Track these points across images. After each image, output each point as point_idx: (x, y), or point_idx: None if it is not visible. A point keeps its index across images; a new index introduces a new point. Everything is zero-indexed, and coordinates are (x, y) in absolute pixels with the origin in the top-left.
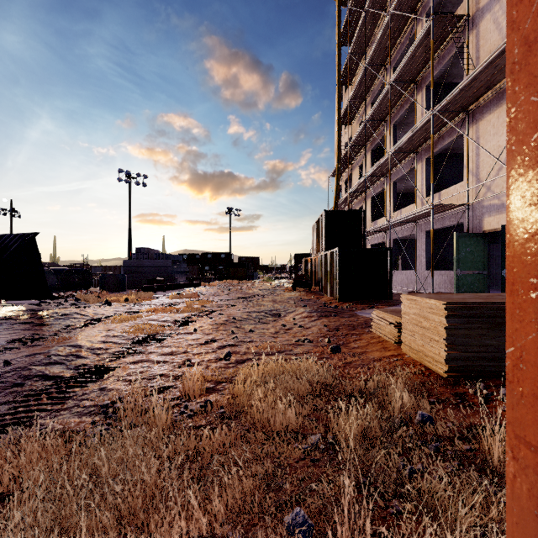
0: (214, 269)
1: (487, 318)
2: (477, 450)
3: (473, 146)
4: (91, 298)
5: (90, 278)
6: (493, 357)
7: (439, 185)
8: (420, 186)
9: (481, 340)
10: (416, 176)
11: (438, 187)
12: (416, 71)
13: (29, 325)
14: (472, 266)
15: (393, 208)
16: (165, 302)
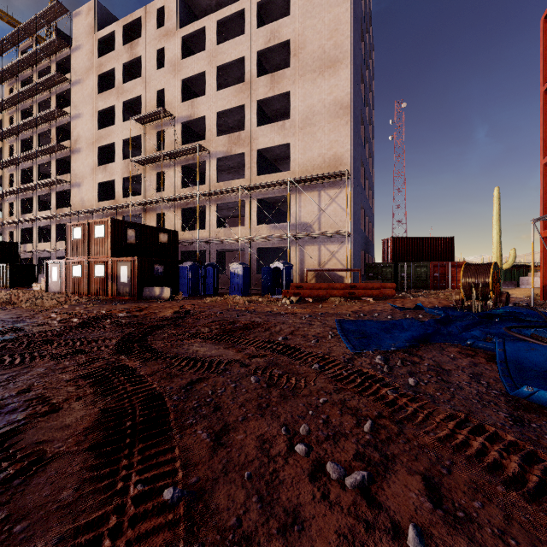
0: None
1: None
2: None
3: None
4: None
5: None
6: None
7: (63, 236)
8: (53, 235)
9: None
10: (51, 231)
11: (62, 237)
12: (51, 185)
13: None
14: None
15: (38, 240)
16: None
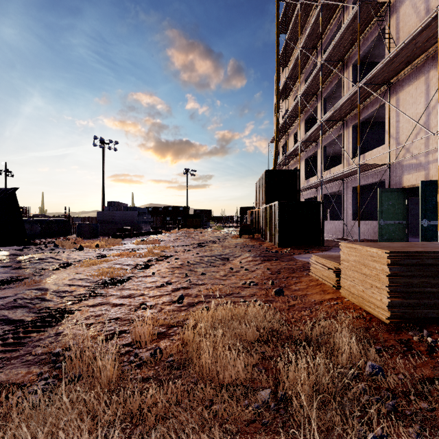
0: (174, 219)
1: (428, 266)
2: (436, 409)
3: (394, 114)
4: (67, 244)
5: (69, 227)
6: (433, 304)
7: (362, 148)
8: (347, 149)
9: (422, 287)
10: (343, 141)
11: (362, 150)
12: (344, 51)
13: (8, 269)
14: (393, 217)
15: (323, 168)
16: (130, 247)
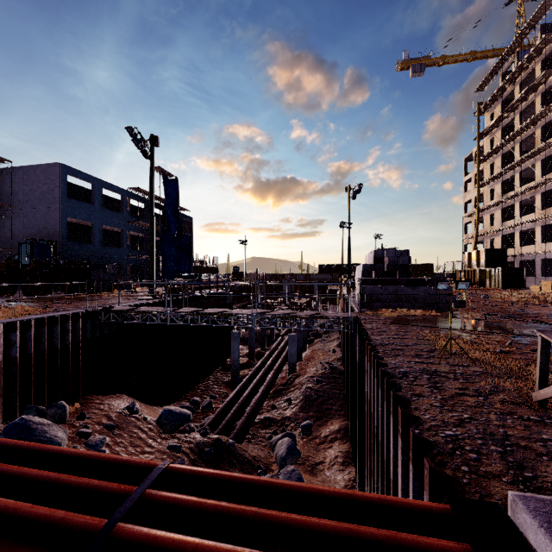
0: None
1: None
2: None
3: None
4: None
5: None
6: None
7: (547, 237)
8: (537, 237)
9: None
10: (535, 233)
11: (547, 238)
12: (535, 187)
13: None
14: None
15: (519, 244)
16: None
